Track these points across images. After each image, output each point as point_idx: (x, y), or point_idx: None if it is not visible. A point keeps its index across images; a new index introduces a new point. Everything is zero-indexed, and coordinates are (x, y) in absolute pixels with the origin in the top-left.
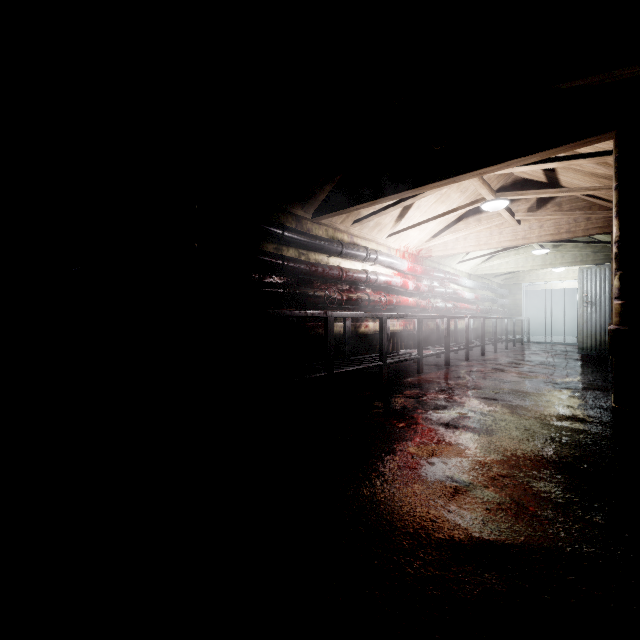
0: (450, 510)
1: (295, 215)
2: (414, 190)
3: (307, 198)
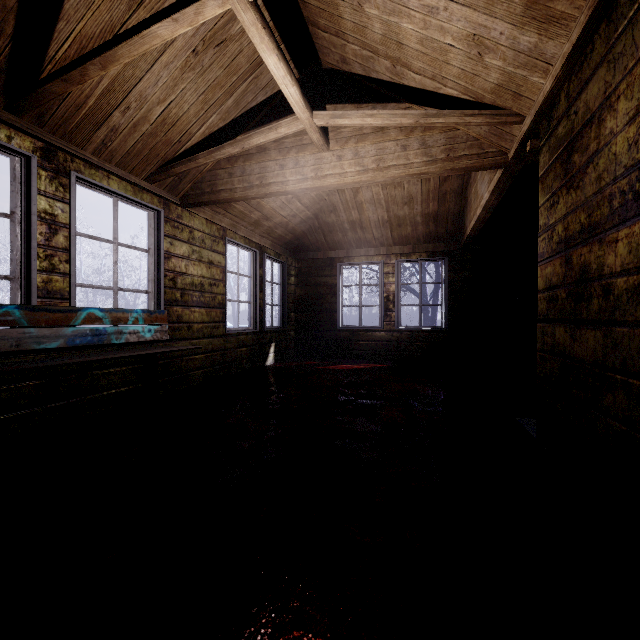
0: None
1: None
2: None
3: None
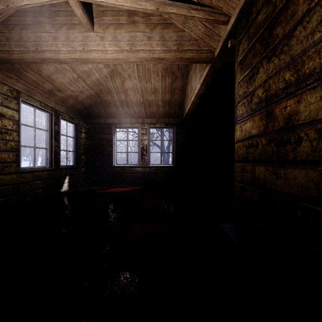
0: None
1: None
2: None
3: None
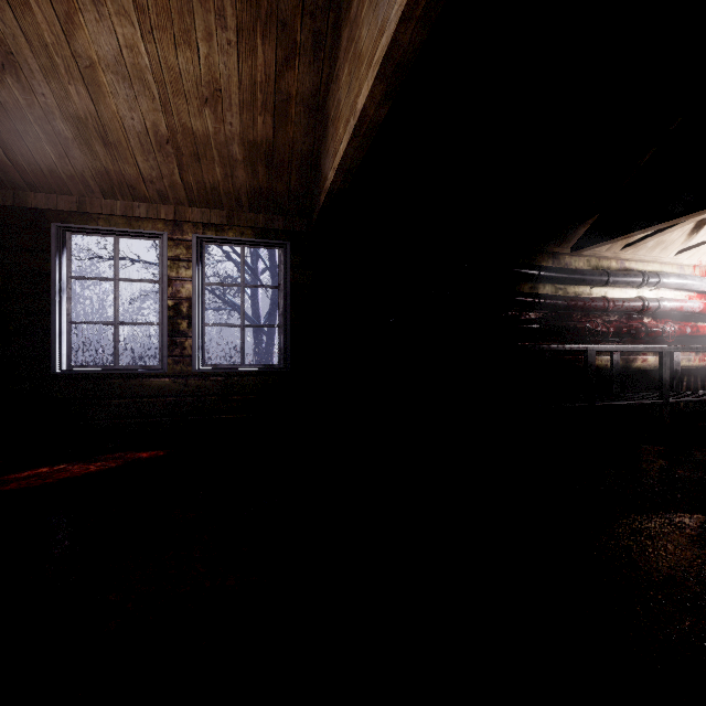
0: (697, 503)
1: (551, 253)
2: (701, 211)
3: (565, 235)
